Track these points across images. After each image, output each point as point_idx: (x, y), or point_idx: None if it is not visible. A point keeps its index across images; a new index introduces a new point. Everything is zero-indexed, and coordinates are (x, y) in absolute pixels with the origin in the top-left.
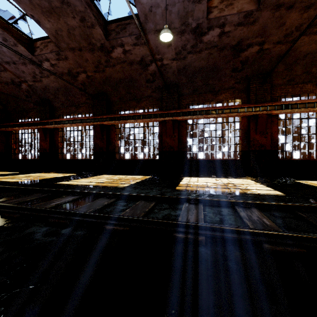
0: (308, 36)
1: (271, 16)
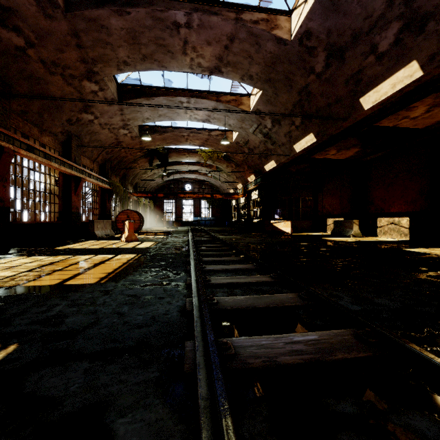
0: (64, 81)
1: (64, 33)
